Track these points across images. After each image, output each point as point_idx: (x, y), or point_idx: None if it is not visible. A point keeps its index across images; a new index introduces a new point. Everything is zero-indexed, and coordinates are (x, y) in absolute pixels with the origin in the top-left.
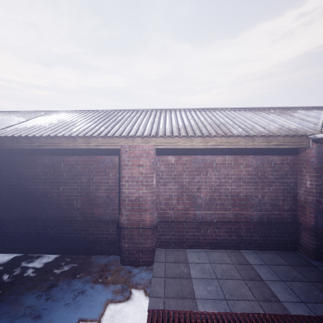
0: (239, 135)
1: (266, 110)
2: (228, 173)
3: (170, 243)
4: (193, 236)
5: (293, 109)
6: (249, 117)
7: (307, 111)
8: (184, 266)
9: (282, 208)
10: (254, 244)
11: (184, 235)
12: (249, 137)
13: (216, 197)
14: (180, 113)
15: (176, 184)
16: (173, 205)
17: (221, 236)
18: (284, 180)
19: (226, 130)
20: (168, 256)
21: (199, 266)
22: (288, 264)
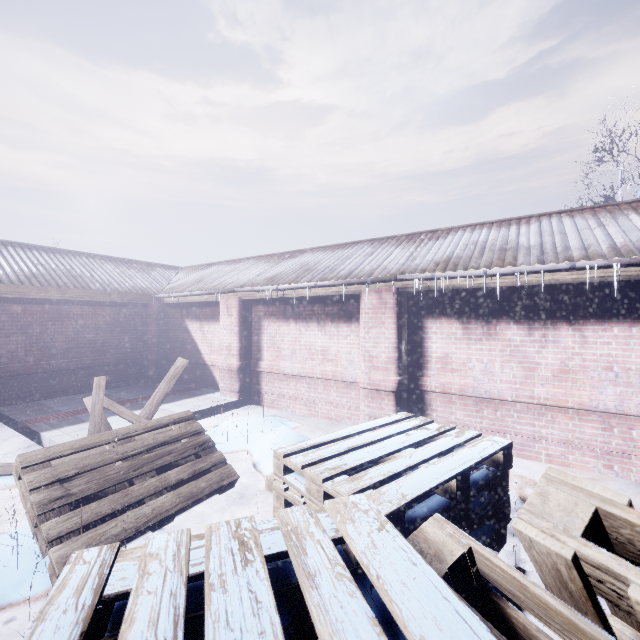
0: (97, 290)
1: (129, 263)
2: (87, 323)
3: (16, 398)
4: (46, 387)
5: (155, 266)
6: (109, 271)
7: (165, 271)
8: (42, 406)
9: (136, 351)
10: (112, 383)
11: (35, 387)
12: (106, 292)
13: (73, 346)
14: (16, 250)
15: (25, 336)
16: (20, 358)
17: (80, 382)
18: (138, 328)
19: (85, 285)
20: (18, 407)
21: (58, 403)
22: (137, 388)
